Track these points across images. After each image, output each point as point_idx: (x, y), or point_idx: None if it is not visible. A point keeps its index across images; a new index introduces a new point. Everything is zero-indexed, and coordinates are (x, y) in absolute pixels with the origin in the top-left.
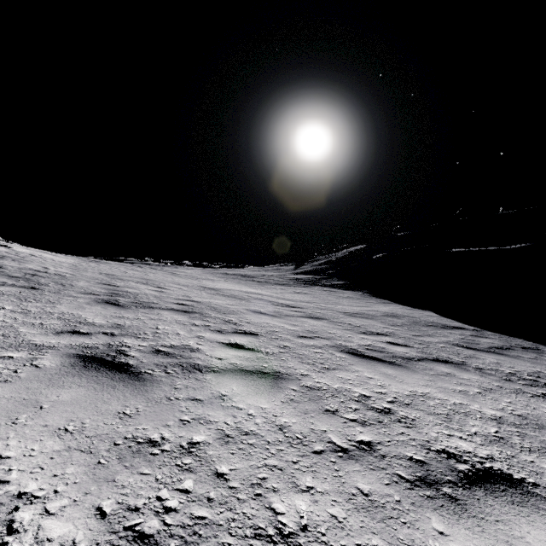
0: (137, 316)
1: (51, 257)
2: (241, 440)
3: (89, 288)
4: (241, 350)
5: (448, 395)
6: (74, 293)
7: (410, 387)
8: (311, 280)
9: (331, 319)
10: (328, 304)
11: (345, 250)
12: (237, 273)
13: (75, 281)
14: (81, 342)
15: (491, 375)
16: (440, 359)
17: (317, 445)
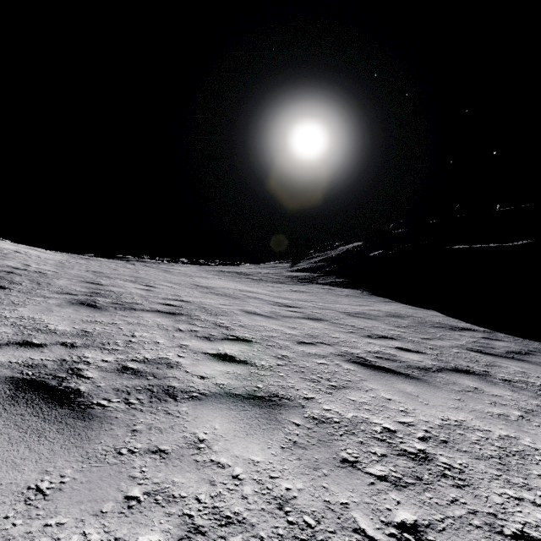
0: (113, 319)
1: (38, 253)
2: (219, 539)
3: (67, 287)
4: (231, 363)
5: (487, 423)
6: (48, 292)
7: (440, 412)
8: (308, 277)
9: (332, 320)
10: (326, 304)
11: (342, 247)
12: (233, 270)
13: (55, 280)
14: (26, 358)
15: (524, 390)
16: (460, 369)
17: (339, 540)
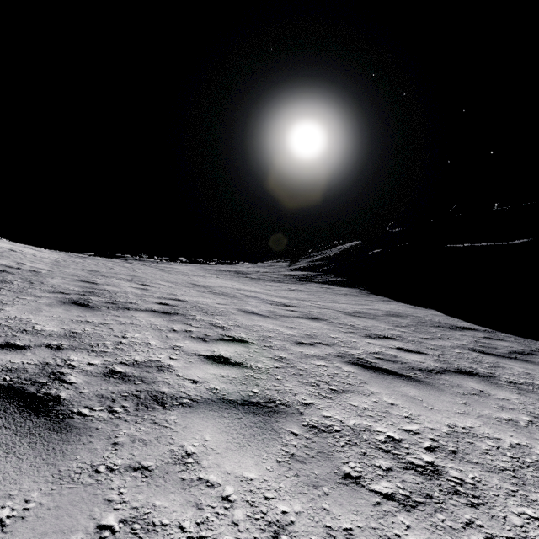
0: (105, 319)
1: (33, 252)
2: None
3: (60, 286)
4: (226, 365)
5: (497, 429)
6: (39, 291)
7: (446, 418)
8: (306, 276)
9: (330, 320)
10: (325, 303)
11: (340, 246)
12: (231, 269)
13: (48, 278)
14: (5, 361)
15: (531, 392)
16: (463, 370)
17: None
